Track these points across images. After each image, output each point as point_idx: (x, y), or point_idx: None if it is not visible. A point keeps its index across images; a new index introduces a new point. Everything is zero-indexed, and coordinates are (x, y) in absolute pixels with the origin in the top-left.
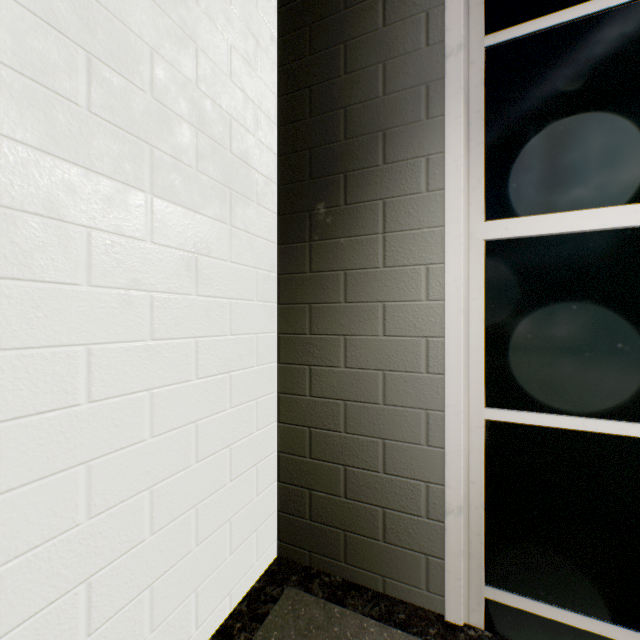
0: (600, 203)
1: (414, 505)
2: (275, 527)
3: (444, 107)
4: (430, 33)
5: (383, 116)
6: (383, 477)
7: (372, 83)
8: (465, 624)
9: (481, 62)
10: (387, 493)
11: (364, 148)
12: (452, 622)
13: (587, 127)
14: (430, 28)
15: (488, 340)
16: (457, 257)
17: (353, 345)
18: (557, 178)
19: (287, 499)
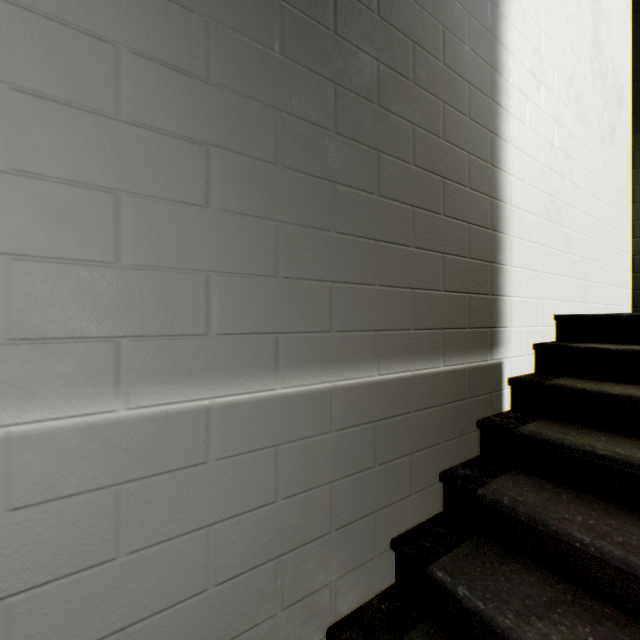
0: None
1: None
2: (630, 299)
3: None
4: None
5: None
6: None
7: None
8: None
9: None
10: None
11: None
12: None
13: None
14: None
15: None
16: None
17: None
18: None
19: (639, 282)
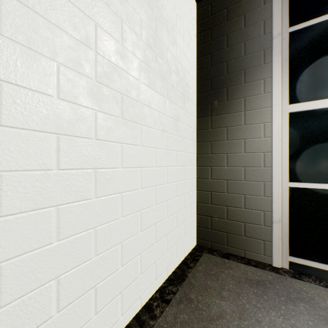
0: None
1: (258, 221)
2: (195, 233)
3: (272, 59)
4: (265, 29)
5: (244, 64)
6: (244, 210)
7: (239, 51)
8: (281, 267)
9: (287, 38)
10: (246, 216)
11: (235, 77)
12: (275, 266)
13: None
14: (265, 27)
15: (290, 154)
16: (278, 119)
17: (230, 157)
18: (322, 85)
19: (200, 221)
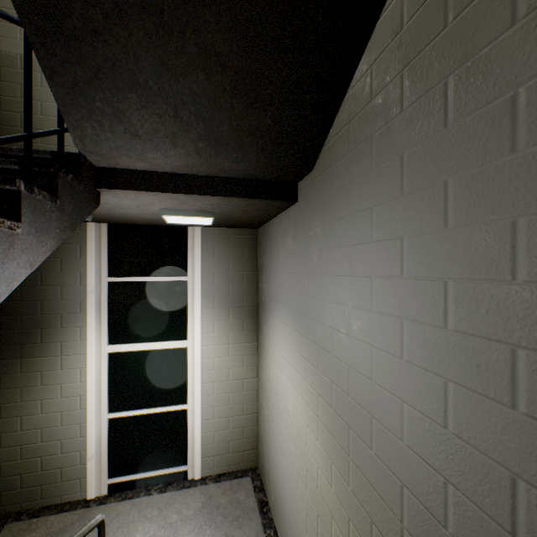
0: (145, 341)
1: (76, 461)
2: None
3: (87, 311)
4: (82, 281)
5: (61, 308)
6: (61, 455)
7: (56, 293)
8: (95, 497)
9: (106, 287)
10: (63, 461)
11: (52, 319)
12: (90, 498)
13: (141, 316)
14: (82, 279)
15: (110, 388)
16: (92, 366)
17: (46, 403)
18: (133, 331)
19: (6, 484)
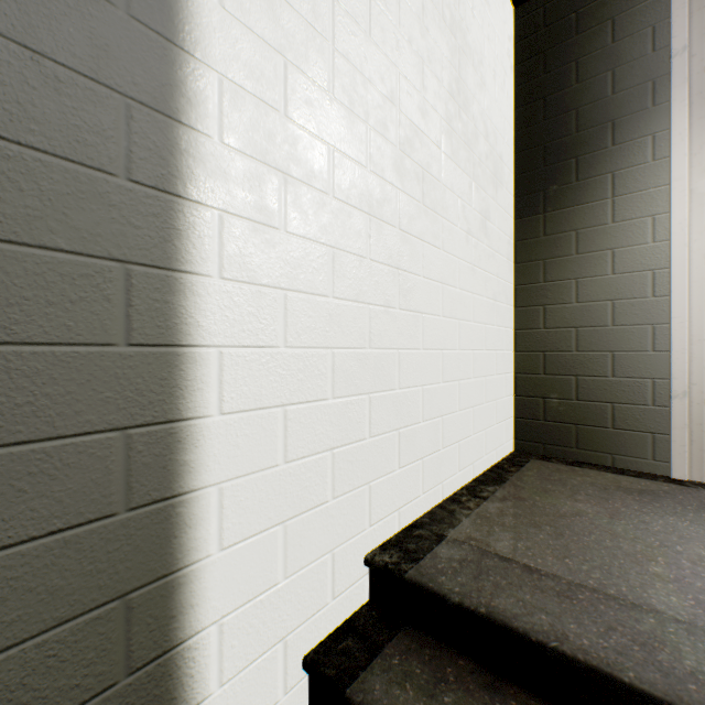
0: None
1: (640, 398)
2: (512, 429)
3: (669, 95)
4: (656, 42)
5: (611, 110)
6: (611, 380)
7: (601, 87)
8: (689, 480)
9: (702, 54)
10: (615, 392)
11: (594, 137)
12: (677, 479)
13: None
14: (656, 38)
15: None
16: (681, 206)
17: (583, 285)
18: None
19: (522, 408)
